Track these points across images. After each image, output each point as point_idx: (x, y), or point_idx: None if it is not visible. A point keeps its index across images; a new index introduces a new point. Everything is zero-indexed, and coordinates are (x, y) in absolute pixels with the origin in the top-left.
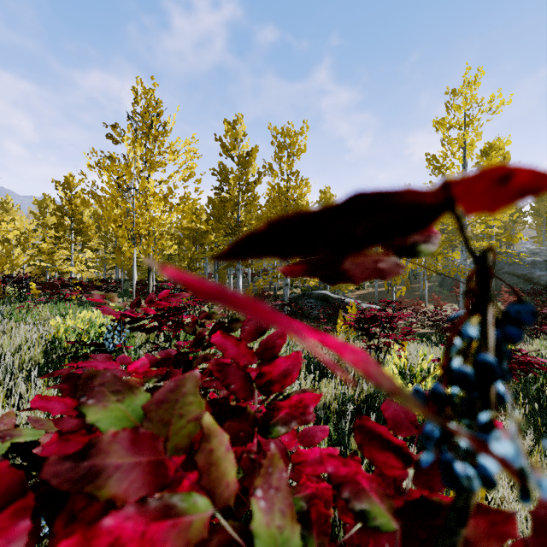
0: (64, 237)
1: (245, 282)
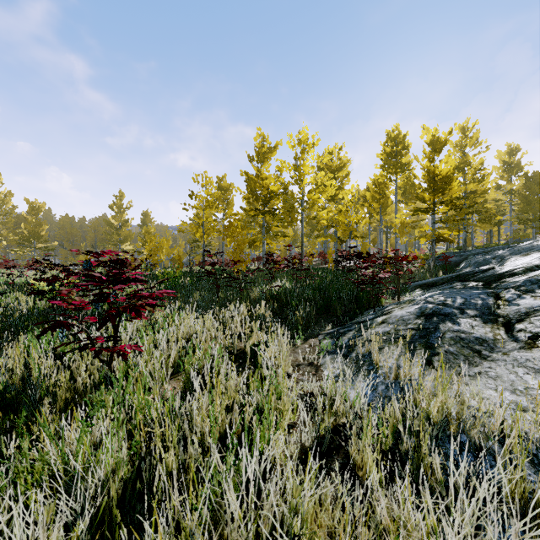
0: None
1: None
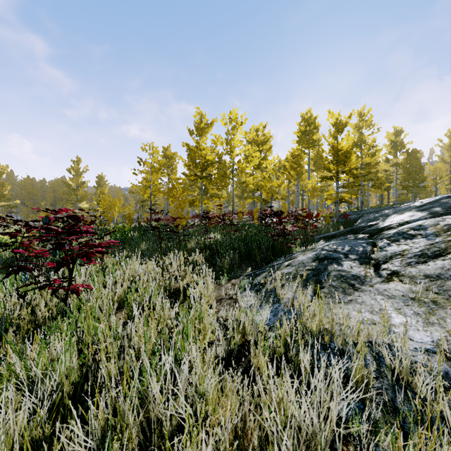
0: None
1: None
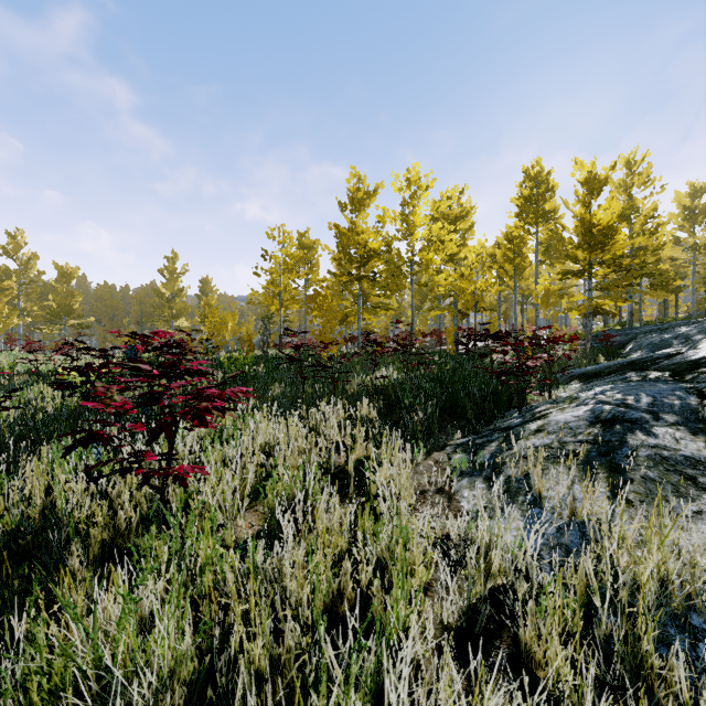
0: None
1: None
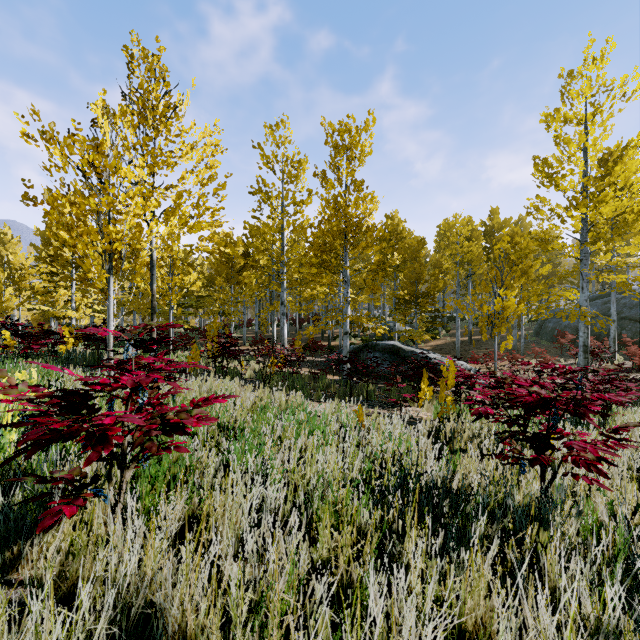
0: (64, 273)
1: (292, 330)
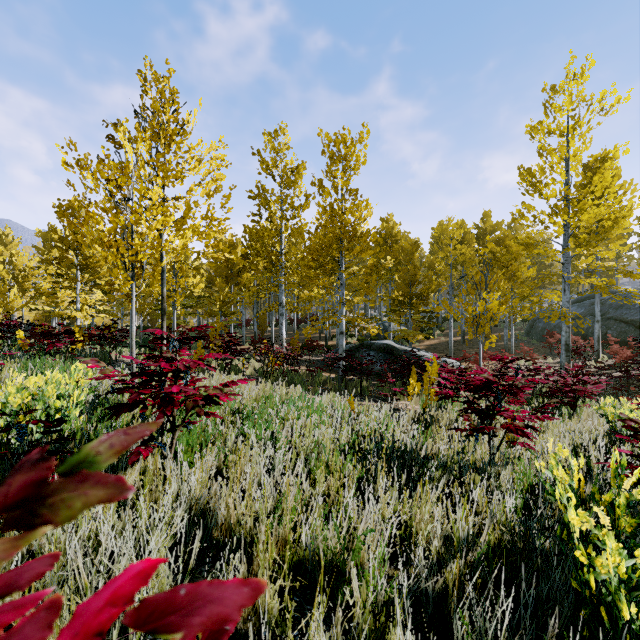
0: (69, 274)
1: (290, 330)
